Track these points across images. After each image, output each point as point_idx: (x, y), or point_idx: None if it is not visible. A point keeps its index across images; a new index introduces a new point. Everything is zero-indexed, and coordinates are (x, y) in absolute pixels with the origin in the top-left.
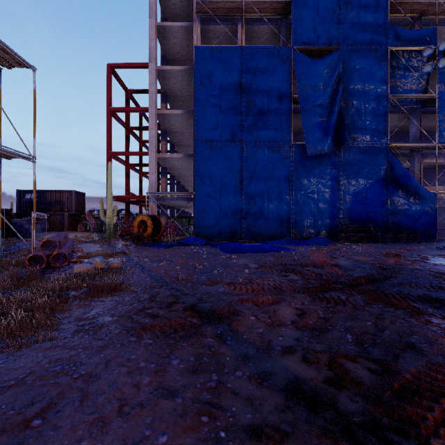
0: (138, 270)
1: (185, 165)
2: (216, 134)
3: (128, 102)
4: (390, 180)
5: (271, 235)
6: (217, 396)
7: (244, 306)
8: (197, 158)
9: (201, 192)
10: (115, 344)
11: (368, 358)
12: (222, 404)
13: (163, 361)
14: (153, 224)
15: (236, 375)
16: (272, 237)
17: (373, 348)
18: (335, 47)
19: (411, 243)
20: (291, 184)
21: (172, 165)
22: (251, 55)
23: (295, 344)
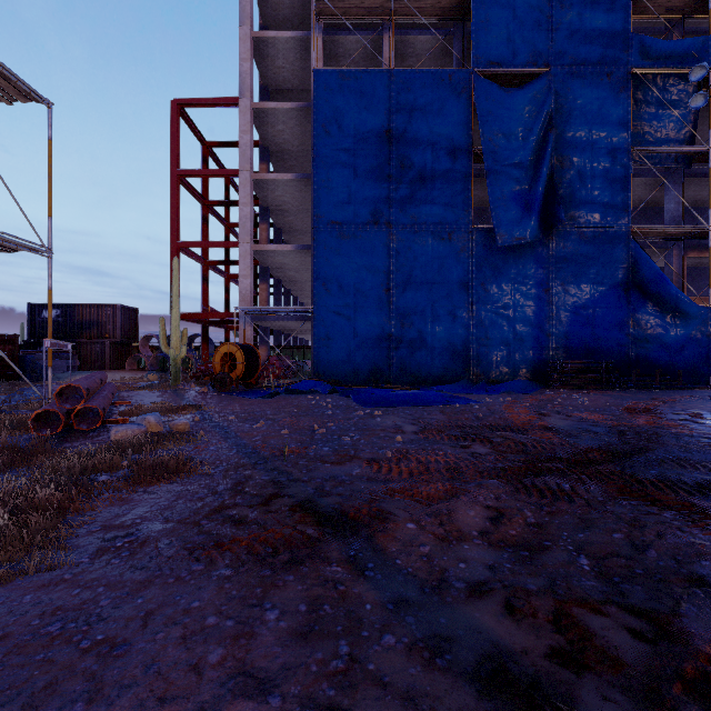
0: (218, 435)
1: (298, 264)
2: (348, 212)
3: (207, 162)
4: (633, 286)
5: (438, 376)
6: (348, 692)
7: (396, 504)
8: (318, 252)
9: (325, 307)
10: (166, 578)
11: (624, 606)
12: (359, 710)
13: (249, 613)
14: (245, 359)
15: (384, 644)
16: (440, 380)
17: (631, 584)
18: (543, 70)
19: (669, 389)
20: (471, 294)
21: (278, 264)
22: (405, 83)
23: (490, 577)
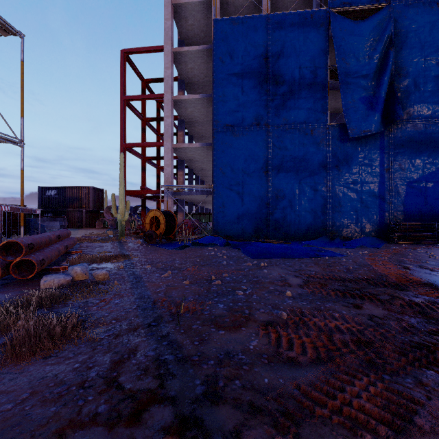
0: (129, 286)
1: (203, 157)
2: (238, 118)
3: (145, 92)
4: None
5: (303, 234)
6: None
7: (324, 435)
8: (216, 146)
9: (221, 185)
10: None
11: None
12: None
13: None
14: (166, 221)
15: None
16: (305, 236)
17: None
18: (384, 4)
19: None
20: (328, 173)
21: (190, 157)
22: (279, 23)
23: None
